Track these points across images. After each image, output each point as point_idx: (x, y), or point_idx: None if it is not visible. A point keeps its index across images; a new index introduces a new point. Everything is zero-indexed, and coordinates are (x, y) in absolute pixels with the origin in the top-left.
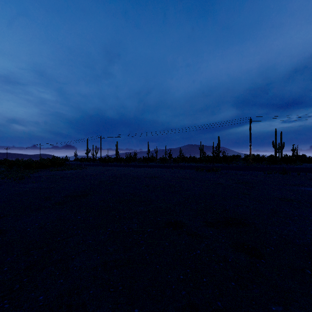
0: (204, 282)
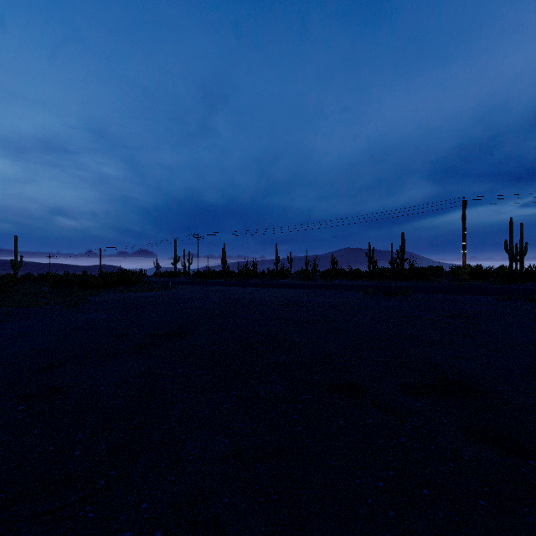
0: (425, 496)
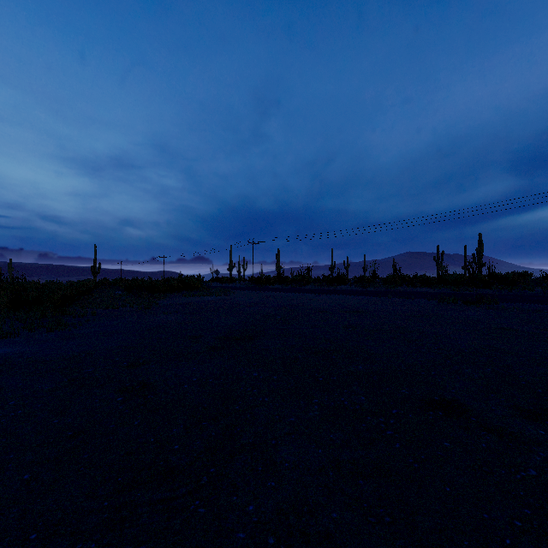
0: None
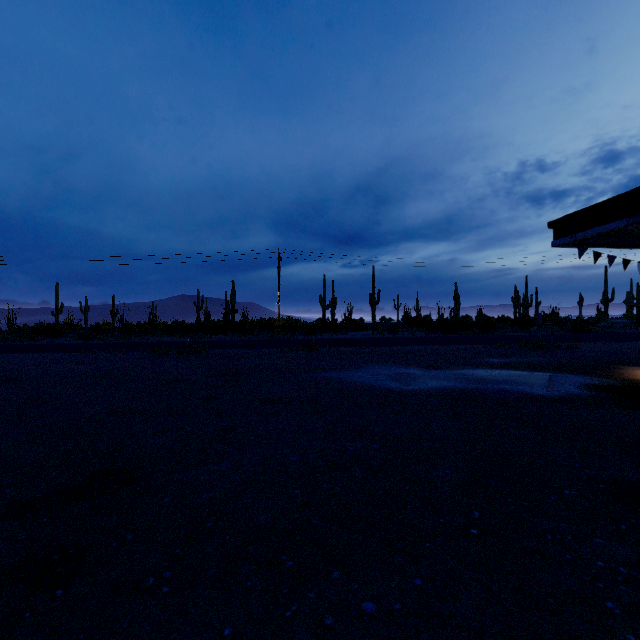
0: None
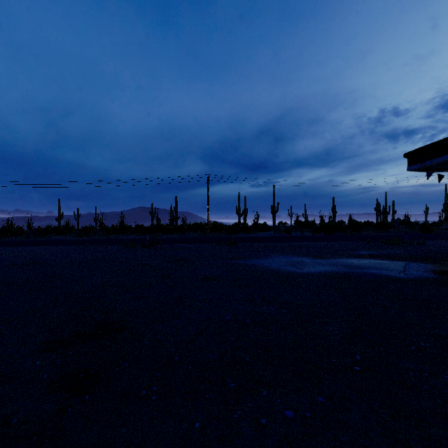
0: None
